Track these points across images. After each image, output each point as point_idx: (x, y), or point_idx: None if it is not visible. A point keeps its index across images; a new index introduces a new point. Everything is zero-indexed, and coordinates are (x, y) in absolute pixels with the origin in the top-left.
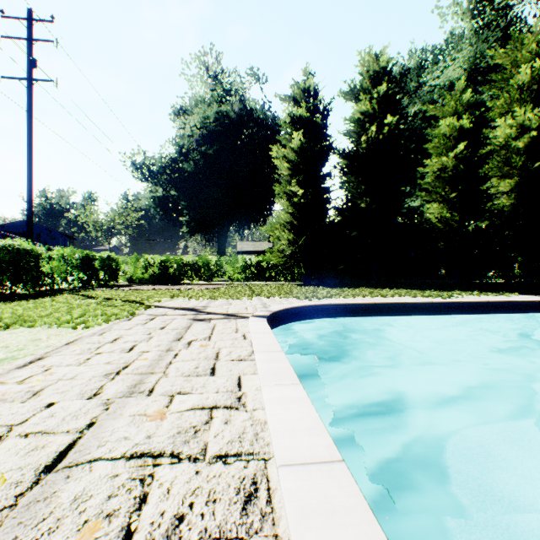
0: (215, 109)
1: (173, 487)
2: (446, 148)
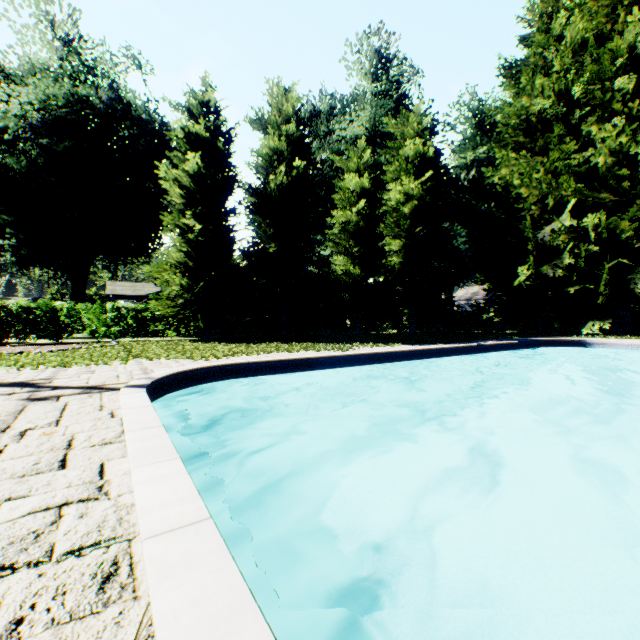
0: (68, 87)
1: (6, 598)
2: (351, 202)
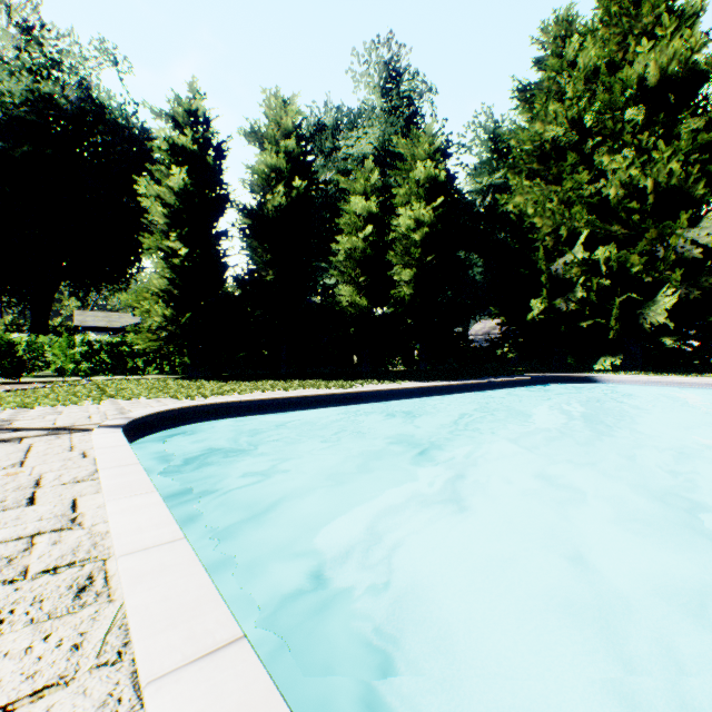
0: (27, 82)
1: None
2: (357, 227)
